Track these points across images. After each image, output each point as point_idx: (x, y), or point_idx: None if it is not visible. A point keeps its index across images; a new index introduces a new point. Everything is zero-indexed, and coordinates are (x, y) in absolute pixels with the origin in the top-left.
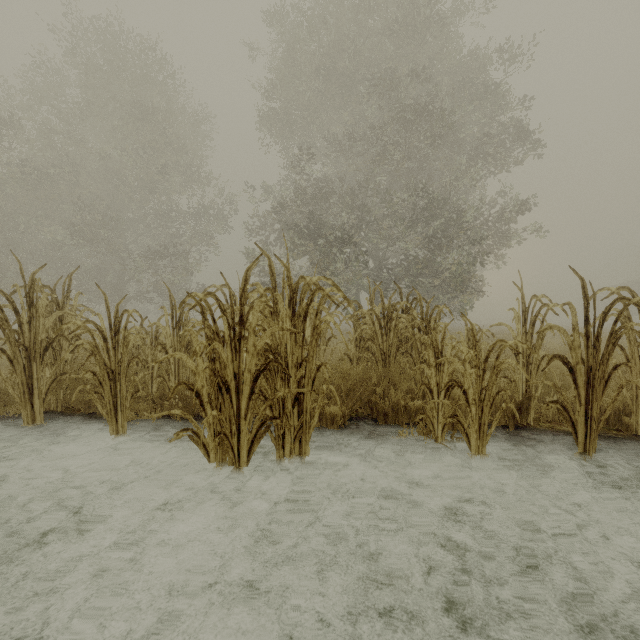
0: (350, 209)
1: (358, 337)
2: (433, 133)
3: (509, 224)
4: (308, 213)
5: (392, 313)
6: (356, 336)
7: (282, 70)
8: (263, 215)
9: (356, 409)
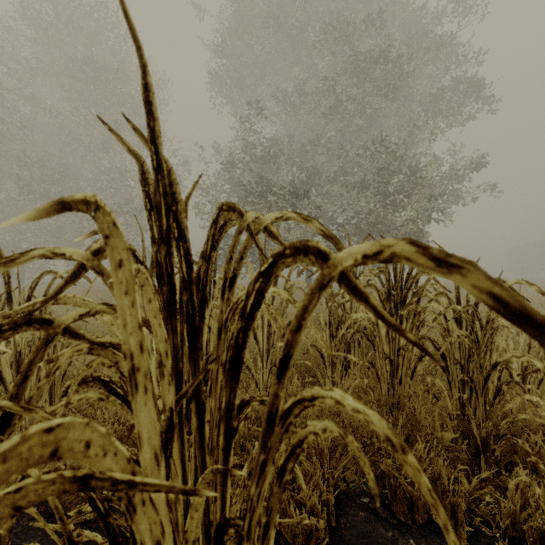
0: (300, 165)
1: (332, 320)
2: (389, 83)
3: (458, 182)
4: (258, 171)
5: (408, 290)
6: (330, 319)
7: (232, 27)
8: (215, 174)
9: (344, 470)
